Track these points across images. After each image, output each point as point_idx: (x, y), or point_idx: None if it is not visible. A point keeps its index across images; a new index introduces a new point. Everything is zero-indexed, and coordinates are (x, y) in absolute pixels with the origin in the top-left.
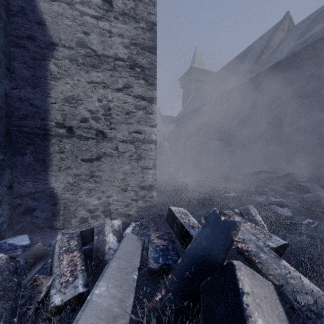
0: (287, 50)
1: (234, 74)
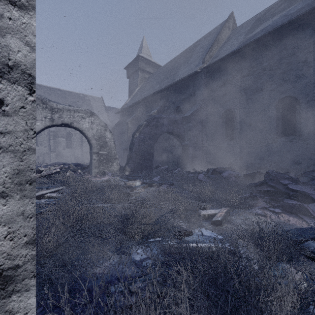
0: (238, 43)
1: (184, 65)
